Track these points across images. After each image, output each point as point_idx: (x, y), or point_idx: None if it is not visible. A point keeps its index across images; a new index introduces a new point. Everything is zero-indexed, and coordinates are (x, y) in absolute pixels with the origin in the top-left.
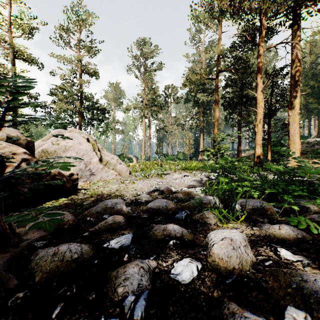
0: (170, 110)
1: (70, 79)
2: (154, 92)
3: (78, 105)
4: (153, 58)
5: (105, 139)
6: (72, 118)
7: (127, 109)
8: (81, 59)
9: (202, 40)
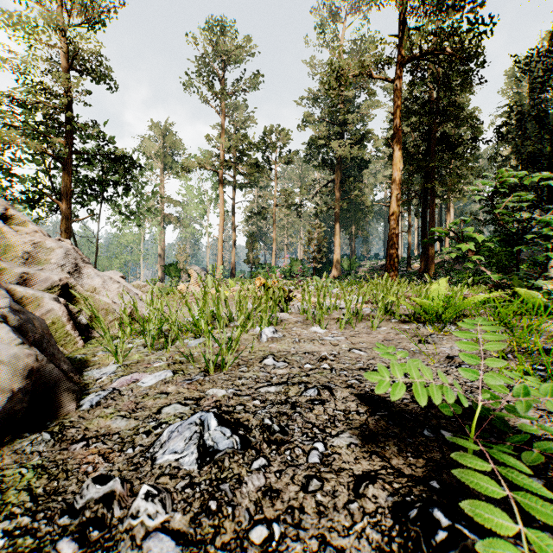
0: (275, 176)
1: (42, 84)
2: (242, 136)
3: (63, 145)
4: (241, 60)
5: (141, 233)
6: (50, 178)
7: (185, 168)
8: (66, 31)
9: (338, 38)
